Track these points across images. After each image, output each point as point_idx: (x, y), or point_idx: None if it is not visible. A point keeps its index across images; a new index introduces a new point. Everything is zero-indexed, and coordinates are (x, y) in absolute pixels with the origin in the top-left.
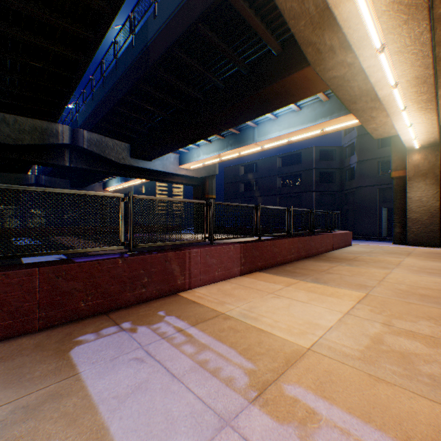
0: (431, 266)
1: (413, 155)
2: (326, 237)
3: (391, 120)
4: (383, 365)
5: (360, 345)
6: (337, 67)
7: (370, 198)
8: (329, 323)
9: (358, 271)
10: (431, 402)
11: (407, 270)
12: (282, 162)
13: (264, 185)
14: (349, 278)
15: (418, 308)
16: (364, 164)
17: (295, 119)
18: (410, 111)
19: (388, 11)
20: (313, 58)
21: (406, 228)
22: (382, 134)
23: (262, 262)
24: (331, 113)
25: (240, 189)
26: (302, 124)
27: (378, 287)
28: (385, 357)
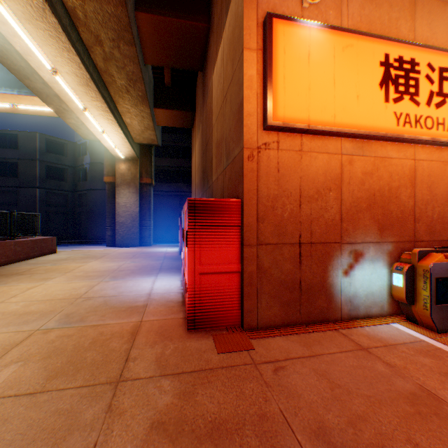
0: (103, 267)
1: (122, 164)
2: None
3: (81, 119)
4: None
5: None
6: None
7: (103, 202)
8: None
9: None
10: None
11: (69, 277)
12: None
13: None
14: None
15: None
16: (98, 167)
17: None
18: (95, 116)
19: None
20: None
21: (116, 231)
22: (90, 136)
23: None
24: (22, 86)
25: None
26: None
27: None
28: None
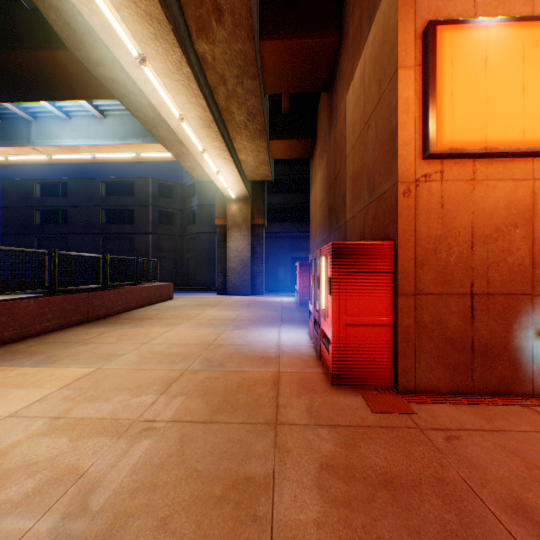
0: (222, 316)
1: (233, 205)
2: (128, 291)
3: (199, 162)
4: None
5: None
6: (111, 66)
7: (210, 246)
8: None
9: (135, 333)
10: None
11: (194, 324)
12: (110, 190)
13: (80, 218)
14: (108, 346)
15: (142, 375)
16: (205, 209)
17: (99, 129)
18: (213, 157)
19: (128, 8)
20: (65, 33)
21: (227, 278)
22: (204, 177)
23: None
24: (145, 135)
25: (38, 219)
26: (109, 138)
27: (129, 354)
28: None
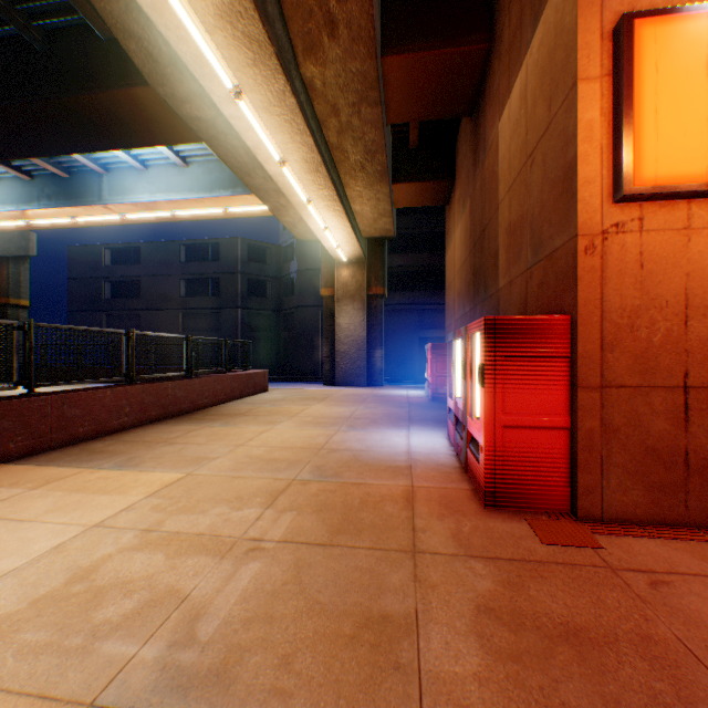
0: (332, 413)
1: (343, 270)
2: (216, 381)
3: (302, 216)
4: (19, 638)
5: (27, 600)
6: (199, 103)
7: (313, 324)
8: (21, 561)
9: (227, 433)
10: (19, 700)
11: (297, 423)
12: (191, 255)
13: (156, 290)
14: (197, 448)
15: (241, 484)
16: (307, 275)
17: (181, 180)
18: (319, 209)
19: (223, 30)
20: (147, 67)
21: (336, 364)
22: (306, 235)
23: (28, 442)
24: (235, 185)
25: (107, 293)
26: (192, 191)
27: (223, 458)
28: (50, 614)
